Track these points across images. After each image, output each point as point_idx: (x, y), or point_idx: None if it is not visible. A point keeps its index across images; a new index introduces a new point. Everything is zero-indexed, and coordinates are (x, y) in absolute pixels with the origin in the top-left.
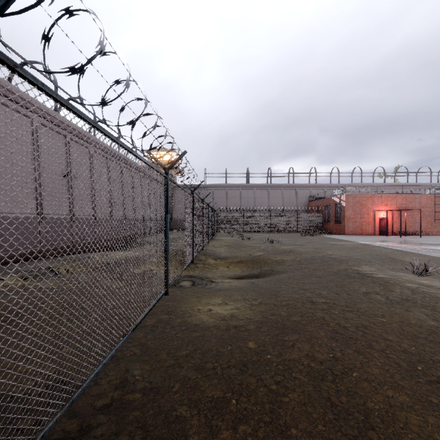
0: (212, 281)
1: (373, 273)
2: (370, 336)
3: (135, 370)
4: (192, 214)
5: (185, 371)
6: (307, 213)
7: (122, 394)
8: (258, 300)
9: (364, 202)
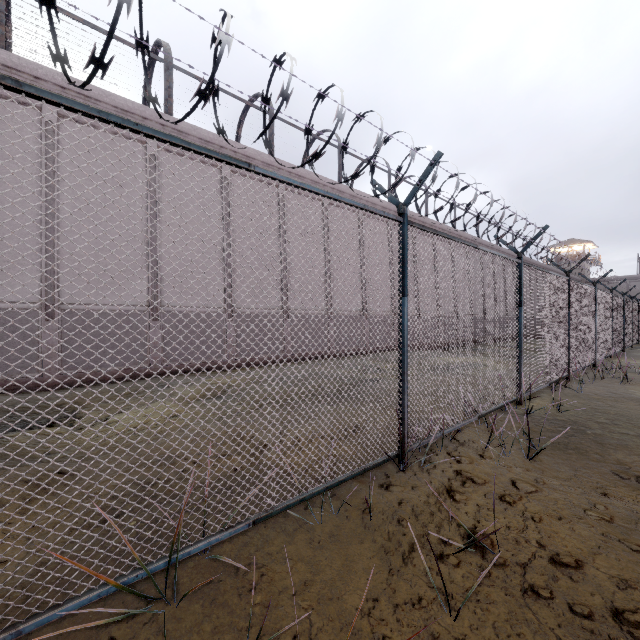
0: None
1: None
2: None
3: None
4: None
5: None
6: None
7: None
8: None
9: None
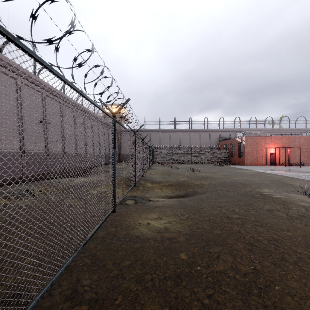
0: (150, 200)
1: (272, 194)
2: (282, 249)
3: (85, 280)
4: (134, 149)
5: (127, 282)
6: (218, 150)
7: (71, 306)
8: (186, 216)
9: (258, 142)
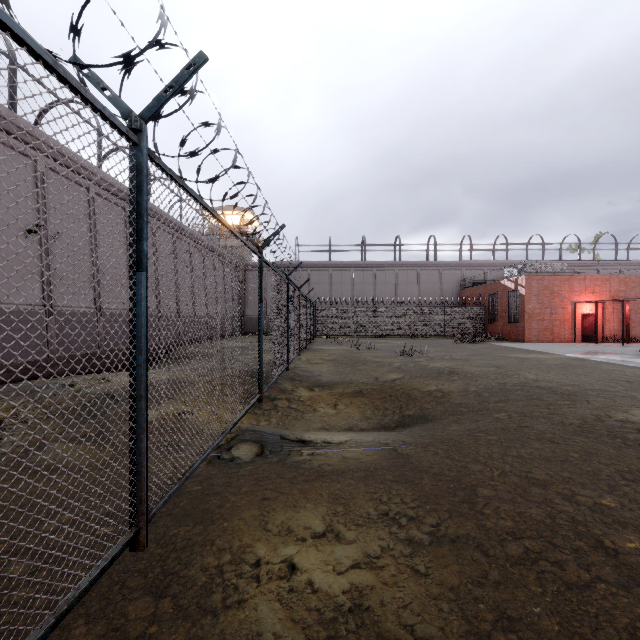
0: (304, 441)
1: None
2: None
3: None
4: (259, 296)
5: None
6: (460, 307)
7: None
8: (428, 526)
9: (556, 288)
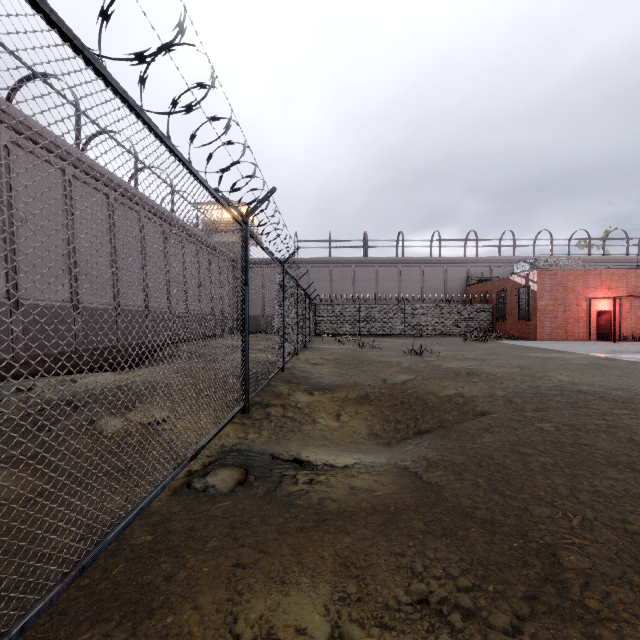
0: (300, 460)
1: None
2: None
3: None
4: (242, 278)
5: None
6: (466, 304)
7: None
8: (501, 634)
9: (570, 284)
